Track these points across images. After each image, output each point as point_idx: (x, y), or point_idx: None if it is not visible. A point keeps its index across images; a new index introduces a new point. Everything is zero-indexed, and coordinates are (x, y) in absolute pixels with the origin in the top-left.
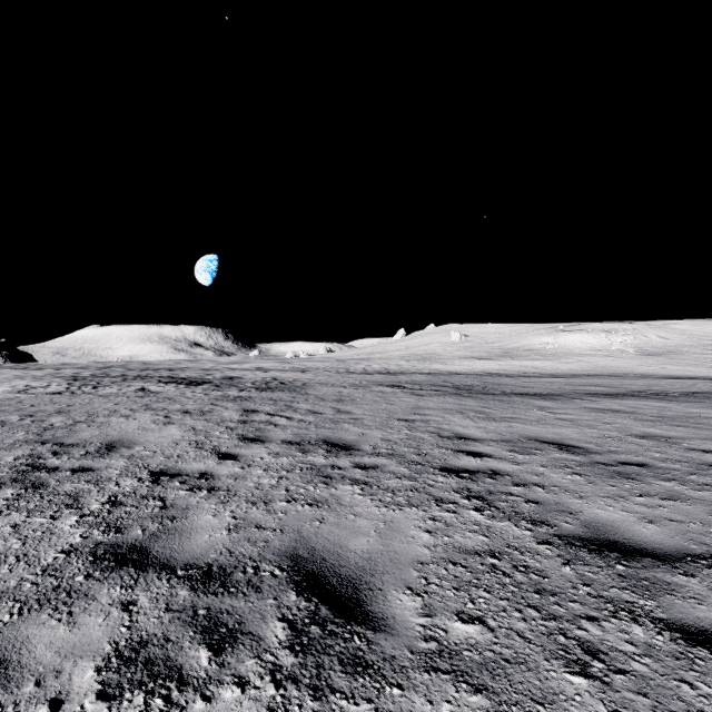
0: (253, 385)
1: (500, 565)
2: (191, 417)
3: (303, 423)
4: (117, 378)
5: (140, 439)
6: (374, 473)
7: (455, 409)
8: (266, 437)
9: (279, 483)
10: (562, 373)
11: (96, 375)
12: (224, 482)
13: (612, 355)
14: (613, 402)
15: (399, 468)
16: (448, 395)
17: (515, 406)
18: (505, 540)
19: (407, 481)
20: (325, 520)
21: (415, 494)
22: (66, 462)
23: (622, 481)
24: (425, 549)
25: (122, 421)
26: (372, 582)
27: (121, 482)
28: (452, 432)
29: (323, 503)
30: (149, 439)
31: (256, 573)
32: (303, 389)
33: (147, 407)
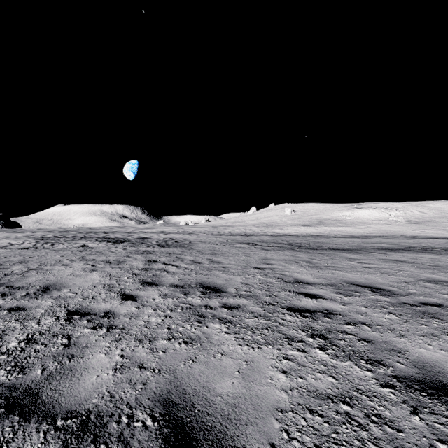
0: (156, 243)
1: (353, 414)
2: (110, 266)
3: (187, 270)
4: (69, 238)
5: (69, 283)
6: (237, 312)
7: (292, 260)
8: (159, 282)
9: (164, 321)
10: (358, 235)
11: (56, 236)
12: (121, 320)
13: (389, 223)
14: (398, 255)
15: (256, 308)
16: (286, 250)
17: (332, 258)
18: (351, 382)
19: (263, 319)
20: (197, 359)
21: (270, 332)
22: (8, 302)
23: (429, 320)
24: (283, 392)
25: (62, 268)
26: (236, 436)
27: (42, 320)
28: (292, 277)
29: (196, 341)
30: (76, 283)
31: (129, 423)
32: (189, 246)
33: (82, 258)
